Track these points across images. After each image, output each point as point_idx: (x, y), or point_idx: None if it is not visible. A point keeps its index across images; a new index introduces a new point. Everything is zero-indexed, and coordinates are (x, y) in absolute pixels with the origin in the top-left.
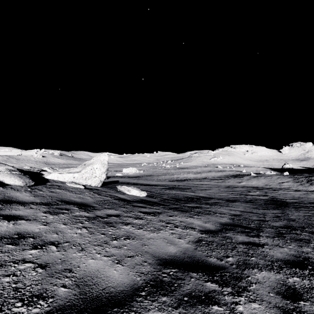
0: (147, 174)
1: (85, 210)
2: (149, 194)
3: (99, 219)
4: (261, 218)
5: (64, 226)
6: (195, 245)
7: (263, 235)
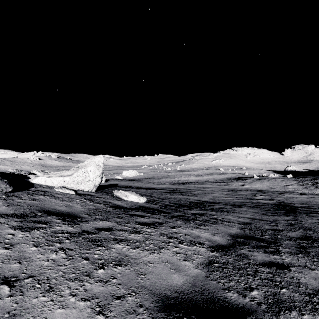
0: (148, 177)
1: (69, 222)
2: (149, 199)
3: (85, 235)
4: (273, 226)
5: (34, 249)
6: (206, 270)
7: (283, 250)
